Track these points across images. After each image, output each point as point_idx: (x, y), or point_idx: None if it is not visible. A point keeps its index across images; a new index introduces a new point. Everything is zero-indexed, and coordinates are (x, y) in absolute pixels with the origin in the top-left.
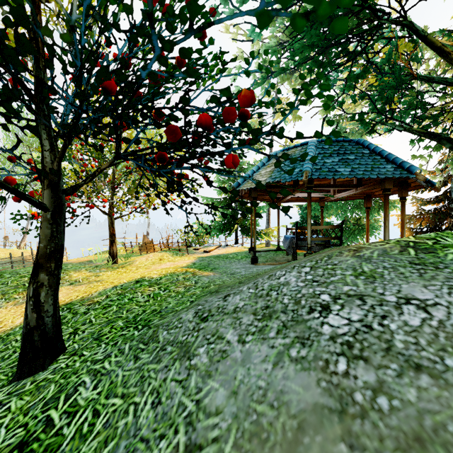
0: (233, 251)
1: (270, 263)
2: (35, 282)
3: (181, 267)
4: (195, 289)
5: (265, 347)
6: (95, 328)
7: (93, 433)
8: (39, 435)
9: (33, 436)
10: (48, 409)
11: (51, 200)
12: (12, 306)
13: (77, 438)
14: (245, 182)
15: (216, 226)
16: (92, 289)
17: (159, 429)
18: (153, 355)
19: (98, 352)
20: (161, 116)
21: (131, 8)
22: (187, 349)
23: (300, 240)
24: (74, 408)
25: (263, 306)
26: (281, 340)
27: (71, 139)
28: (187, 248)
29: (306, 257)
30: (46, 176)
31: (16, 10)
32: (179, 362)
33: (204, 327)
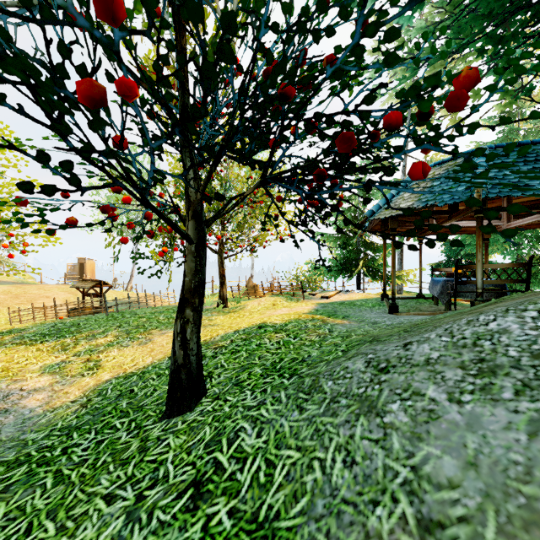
0: (358, 298)
1: (417, 313)
2: (181, 317)
3: (304, 314)
4: (332, 338)
5: (501, 411)
6: (231, 373)
7: (275, 484)
8: (211, 476)
9: (205, 476)
10: (212, 451)
11: (195, 232)
12: (137, 345)
13: (256, 487)
14: (381, 210)
15: (334, 267)
16: (211, 332)
17: (366, 493)
18: (324, 407)
19: (245, 398)
20: (331, 123)
21: (289, 5)
22: (370, 403)
23: (461, 283)
24: (242, 454)
25: (474, 358)
26: (528, 403)
27: (217, 165)
28: (303, 292)
29: (484, 304)
30: (209, 202)
31: (231, 13)
32: (364, 417)
33: (387, 379)
